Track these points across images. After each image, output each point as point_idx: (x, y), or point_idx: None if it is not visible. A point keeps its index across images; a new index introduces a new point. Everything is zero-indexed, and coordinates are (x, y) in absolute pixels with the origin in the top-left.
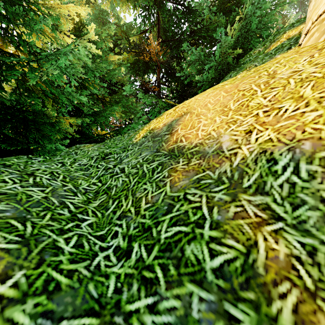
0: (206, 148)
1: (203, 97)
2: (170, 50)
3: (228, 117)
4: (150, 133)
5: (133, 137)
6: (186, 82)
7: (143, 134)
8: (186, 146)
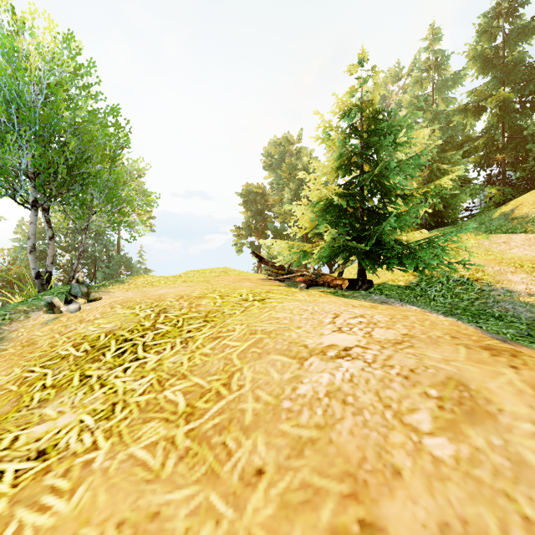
0: (524, 216)
1: (529, 197)
2: (515, 149)
3: (533, 207)
4: (502, 214)
5: (492, 216)
6: (531, 169)
7: (498, 214)
8: (517, 216)
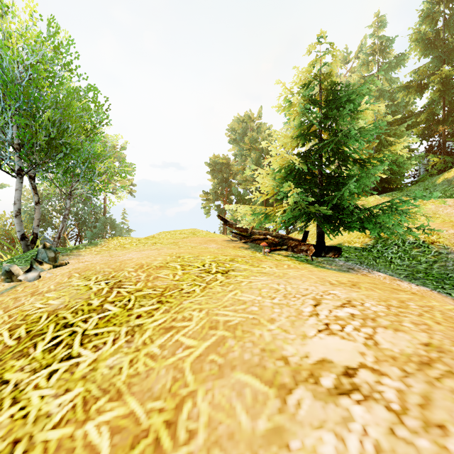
0: None
1: None
2: None
3: None
4: (445, 180)
5: (435, 182)
6: None
7: (441, 180)
8: None
